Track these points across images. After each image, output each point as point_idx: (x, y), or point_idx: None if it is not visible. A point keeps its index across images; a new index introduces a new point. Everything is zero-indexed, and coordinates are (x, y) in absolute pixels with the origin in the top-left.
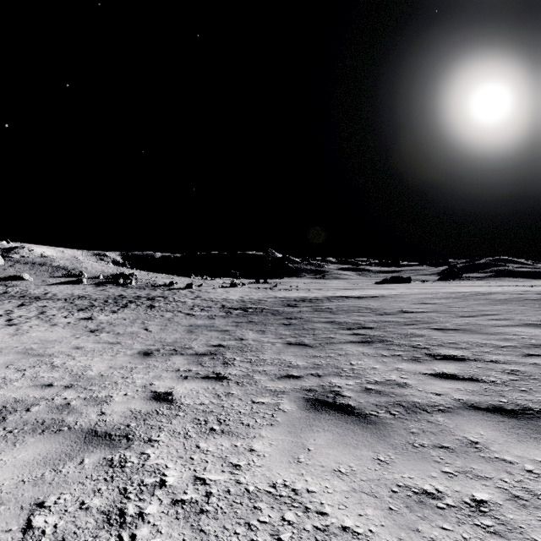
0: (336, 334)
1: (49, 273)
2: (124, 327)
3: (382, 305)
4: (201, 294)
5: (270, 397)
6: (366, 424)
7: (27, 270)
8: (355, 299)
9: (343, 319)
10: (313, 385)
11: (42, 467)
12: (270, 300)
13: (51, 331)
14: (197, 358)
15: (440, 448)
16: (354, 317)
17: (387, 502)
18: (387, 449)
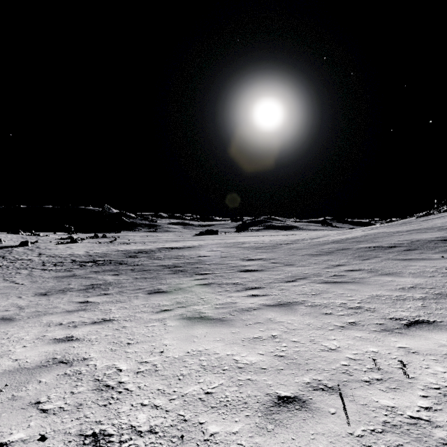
0: (162, 271)
1: None
2: None
3: (191, 253)
4: (43, 251)
5: (134, 294)
6: (167, 293)
7: None
8: (177, 250)
9: (167, 263)
10: (151, 289)
11: (66, 316)
12: (114, 253)
13: None
14: (84, 291)
15: (184, 293)
16: (173, 261)
17: (168, 300)
18: (171, 295)
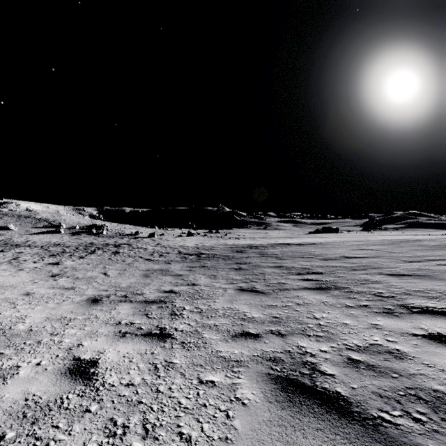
0: (287, 279)
1: (32, 224)
2: (85, 272)
3: (323, 251)
4: (161, 242)
5: (222, 372)
6: None
7: (13, 222)
8: (296, 246)
9: (290, 264)
10: (277, 351)
11: None
12: (221, 247)
13: (14, 276)
14: (144, 307)
15: None
16: (300, 262)
17: None
18: None
